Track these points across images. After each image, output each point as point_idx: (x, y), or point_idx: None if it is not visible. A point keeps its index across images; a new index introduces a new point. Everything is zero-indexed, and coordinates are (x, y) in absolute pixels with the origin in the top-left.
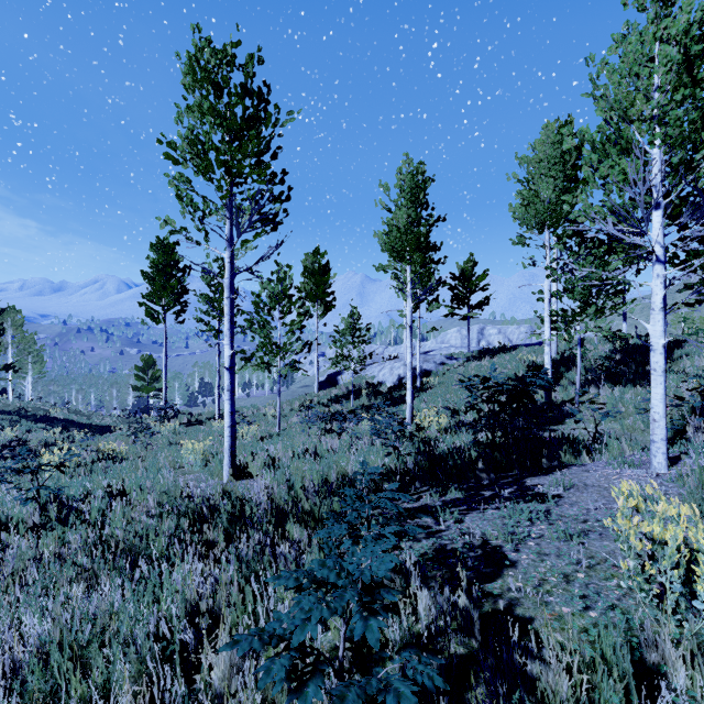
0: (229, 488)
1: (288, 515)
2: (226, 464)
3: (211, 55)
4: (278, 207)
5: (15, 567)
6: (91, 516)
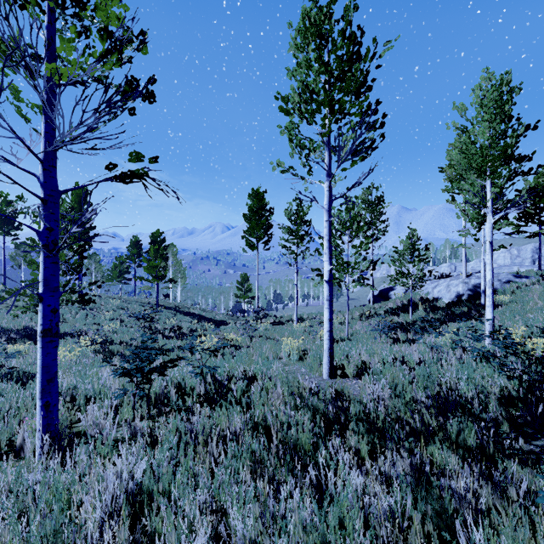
0: (337, 387)
1: (416, 430)
2: (325, 363)
3: (317, 14)
4: (372, 135)
5: (200, 431)
6: (237, 394)
